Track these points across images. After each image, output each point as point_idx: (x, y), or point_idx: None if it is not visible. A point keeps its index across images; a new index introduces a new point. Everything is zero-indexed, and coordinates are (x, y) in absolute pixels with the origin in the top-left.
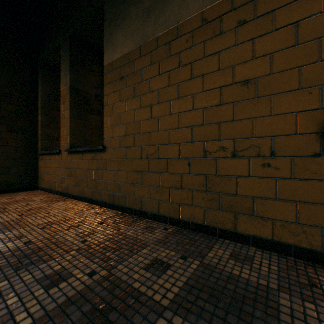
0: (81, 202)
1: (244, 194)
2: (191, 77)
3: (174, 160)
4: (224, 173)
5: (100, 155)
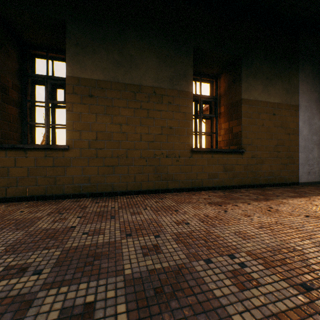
0: (25, 202)
1: (170, 172)
2: (148, 117)
3: (138, 159)
4: (163, 165)
5: (60, 153)
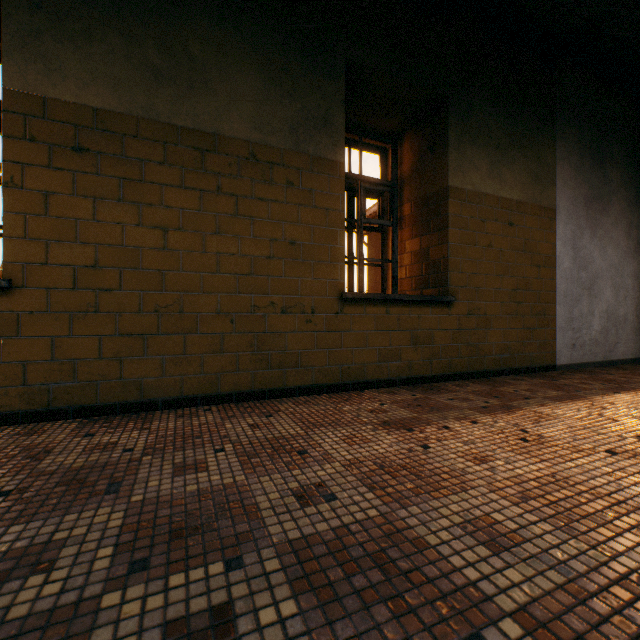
0: None
1: (292, 349)
2: (236, 214)
3: (211, 316)
4: (274, 330)
5: None
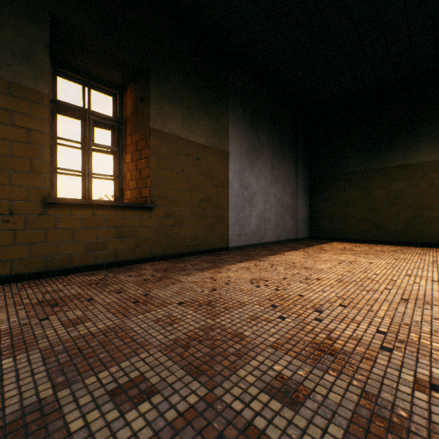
0: None
1: None
2: None
3: None
4: None
5: None
